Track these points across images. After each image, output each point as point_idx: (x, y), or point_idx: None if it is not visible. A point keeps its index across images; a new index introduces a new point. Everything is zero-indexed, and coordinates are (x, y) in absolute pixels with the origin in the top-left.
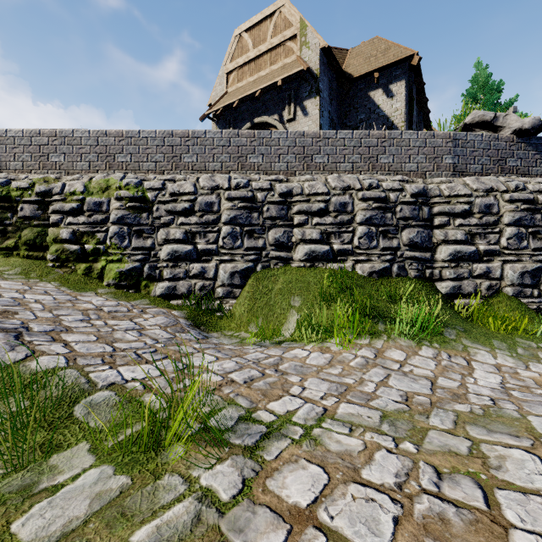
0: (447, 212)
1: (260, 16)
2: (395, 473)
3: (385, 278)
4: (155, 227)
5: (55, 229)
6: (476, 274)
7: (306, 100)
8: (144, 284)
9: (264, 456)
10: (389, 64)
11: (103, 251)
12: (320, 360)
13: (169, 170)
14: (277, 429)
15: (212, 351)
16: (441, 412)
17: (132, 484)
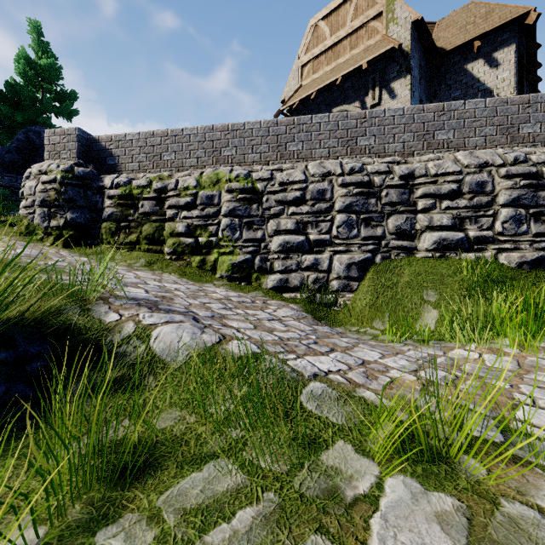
0: None
1: (338, 0)
2: None
3: (540, 269)
4: (265, 218)
5: (171, 223)
6: None
7: (394, 81)
8: (255, 277)
9: None
10: (495, 28)
11: (215, 244)
12: (504, 363)
13: (274, 160)
14: None
15: (366, 346)
16: None
17: (469, 508)
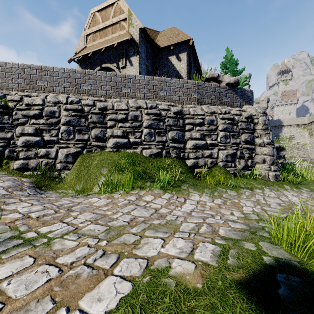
0: (192, 123)
1: (106, 4)
2: (78, 257)
3: (159, 157)
4: (14, 125)
5: None
6: (205, 156)
7: (132, 57)
8: (5, 162)
9: (2, 257)
10: (178, 43)
11: None
12: (103, 203)
13: (28, 89)
14: (30, 241)
15: (34, 201)
16: (143, 224)
17: None
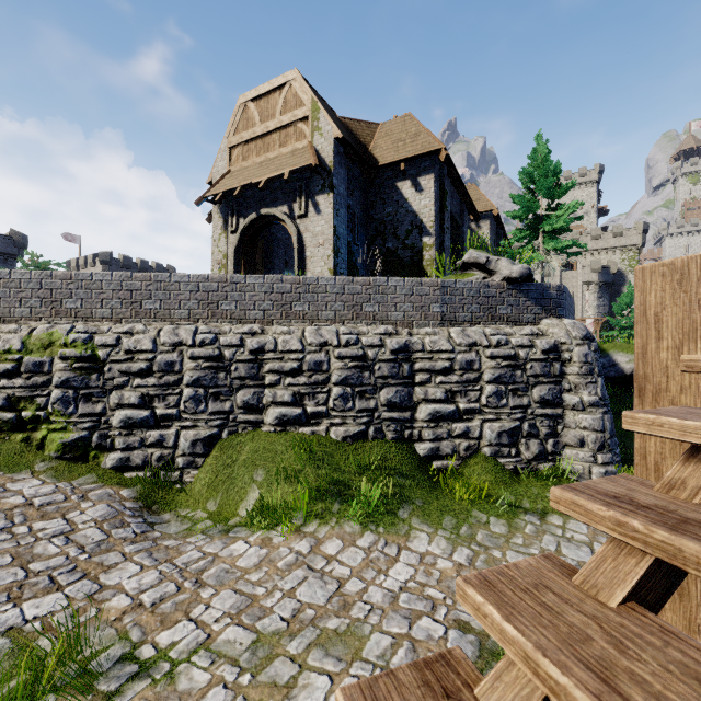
0: (428, 370)
1: (268, 86)
2: None
3: (361, 442)
4: (107, 389)
5: None
6: (455, 434)
7: (319, 195)
8: (93, 455)
9: None
10: (416, 156)
11: (44, 419)
12: (252, 559)
13: (128, 318)
14: (147, 668)
15: (143, 555)
16: (311, 631)
17: None
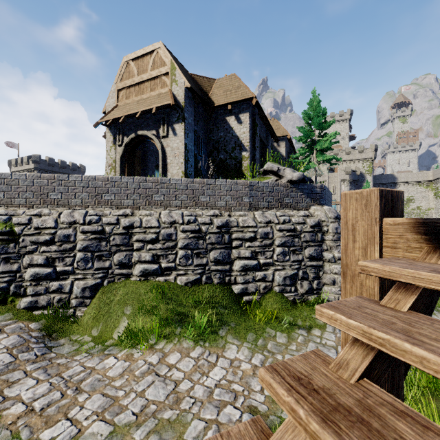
0: (240, 238)
1: (142, 51)
2: None
3: (197, 285)
4: (21, 254)
5: None
6: (257, 279)
7: (176, 124)
8: (10, 300)
9: None
10: (238, 101)
11: None
12: (118, 370)
13: (38, 205)
14: None
15: (40, 371)
16: (152, 421)
17: None
